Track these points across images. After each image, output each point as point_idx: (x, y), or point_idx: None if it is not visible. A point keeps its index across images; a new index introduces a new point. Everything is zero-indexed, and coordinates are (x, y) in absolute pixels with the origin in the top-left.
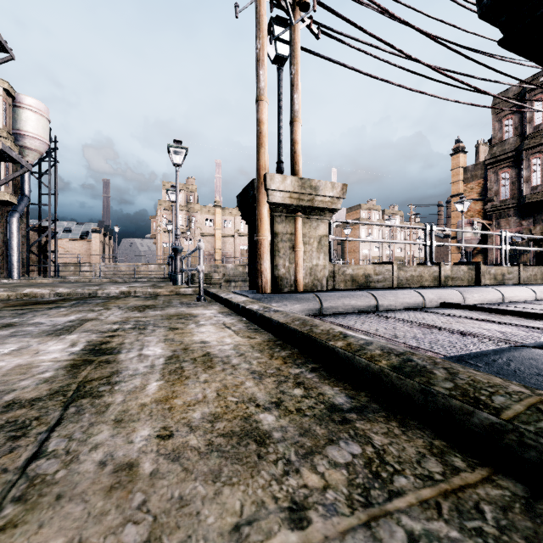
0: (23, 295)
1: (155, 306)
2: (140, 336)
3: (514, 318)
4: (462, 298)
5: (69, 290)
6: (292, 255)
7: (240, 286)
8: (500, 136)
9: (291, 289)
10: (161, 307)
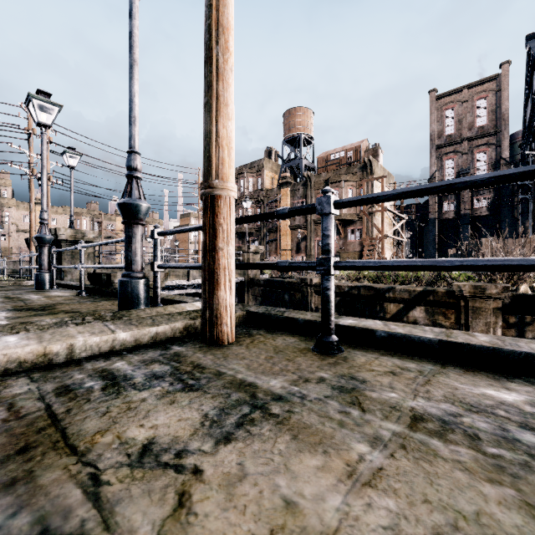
0: None
1: None
2: None
3: None
4: None
5: None
6: None
7: None
8: None
9: None
10: None
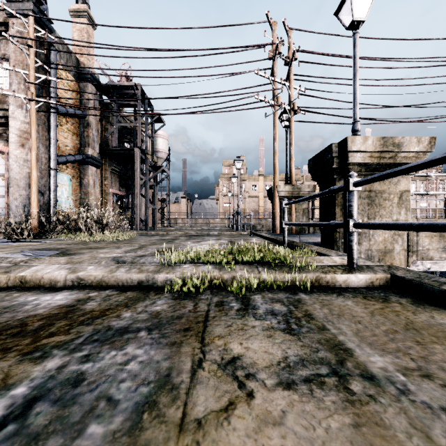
0: (186, 233)
1: (235, 237)
2: (238, 241)
3: None
4: None
5: (200, 232)
6: (289, 217)
7: None
8: None
9: (289, 232)
10: (238, 237)
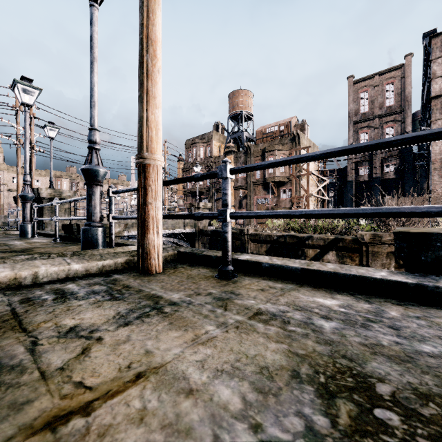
0: None
1: None
2: None
3: None
4: None
5: None
6: None
7: None
8: (187, 159)
9: None
10: None
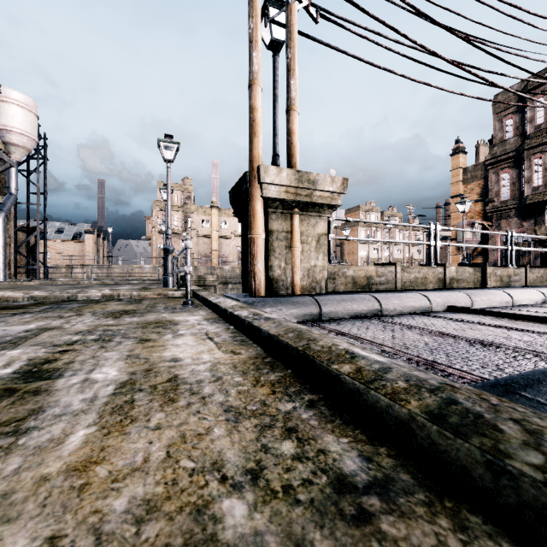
0: None
1: (135, 312)
2: (99, 351)
3: (532, 324)
4: (470, 301)
5: (46, 293)
6: (288, 255)
7: (237, 288)
8: (500, 136)
9: (287, 292)
10: (141, 313)
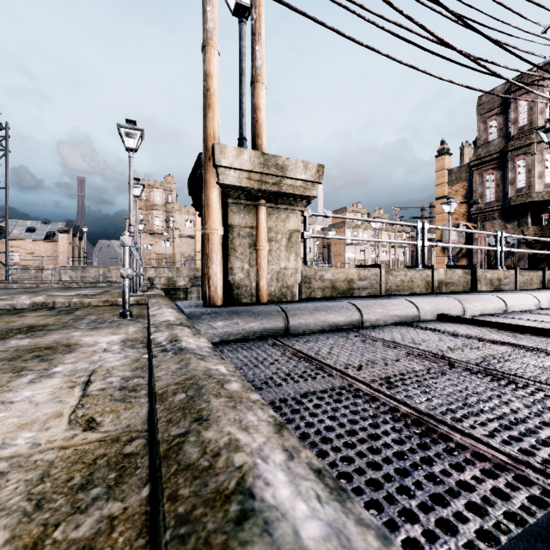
0: None
1: (43, 328)
2: None
3: (538, 338)
4: (462, 308)
5: None
6: (253, 255)
7: None
8: (484, 137)
9: (252, 300)
10: (49, 330)
